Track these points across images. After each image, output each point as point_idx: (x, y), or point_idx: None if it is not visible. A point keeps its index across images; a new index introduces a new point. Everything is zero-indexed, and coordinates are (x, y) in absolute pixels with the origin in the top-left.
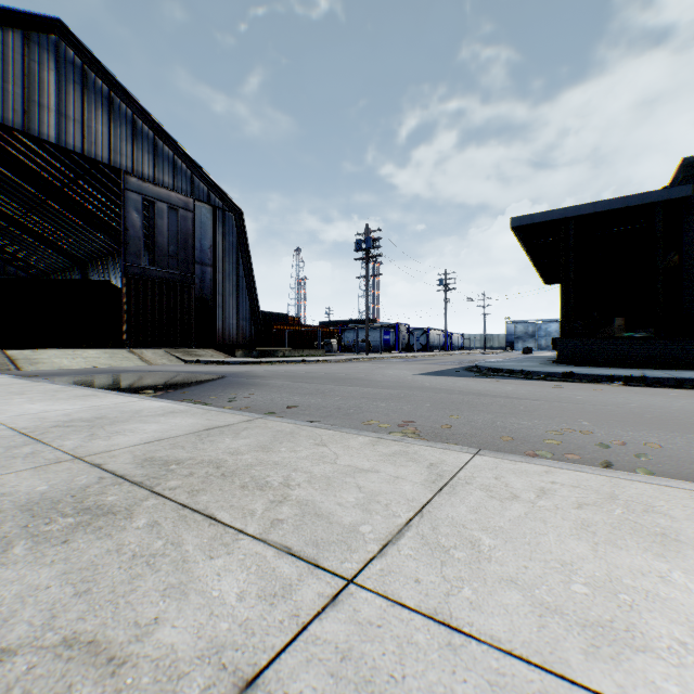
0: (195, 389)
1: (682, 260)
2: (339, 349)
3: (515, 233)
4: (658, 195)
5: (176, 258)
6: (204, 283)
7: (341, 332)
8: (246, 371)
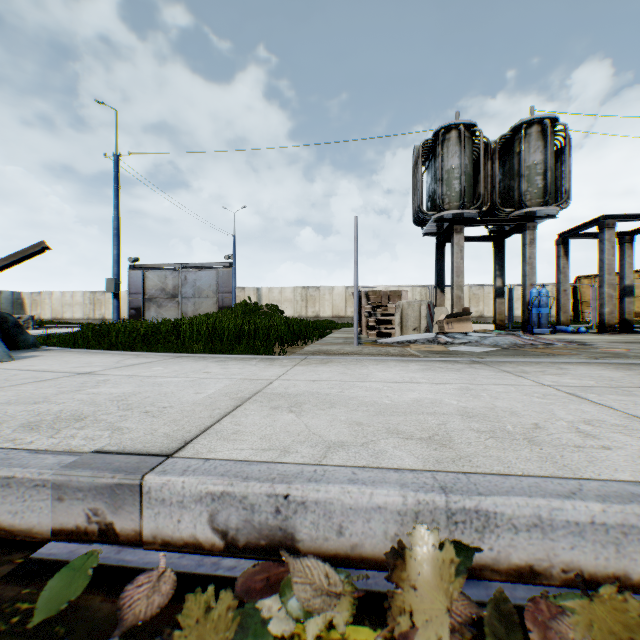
0: None
1: None
2: None
3: None
4: None
5: None
6: None
7: None
8: None
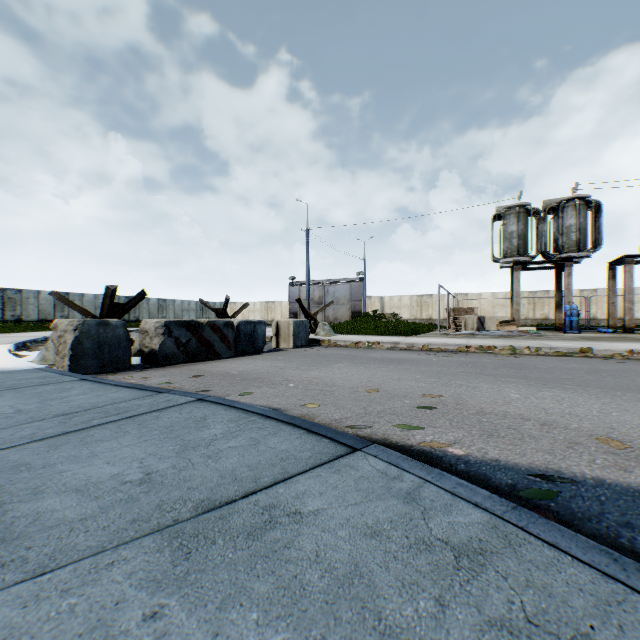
0: None
1: None
2: None
3: None
4: None
5: None
6: None
7: None
8: None
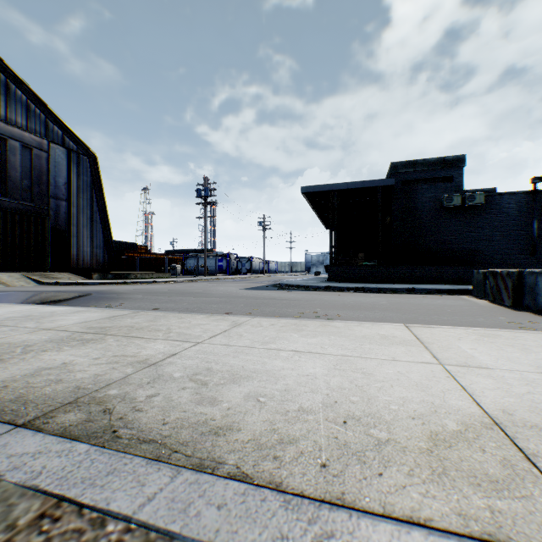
0: (73, 302)
1: (391, 221)
2: (183, 273)
3: (305, 196)
4: (379, 182)
5: (30, 192)
6: (59, 215)
7: (184, 259)
8: (108, 289)
